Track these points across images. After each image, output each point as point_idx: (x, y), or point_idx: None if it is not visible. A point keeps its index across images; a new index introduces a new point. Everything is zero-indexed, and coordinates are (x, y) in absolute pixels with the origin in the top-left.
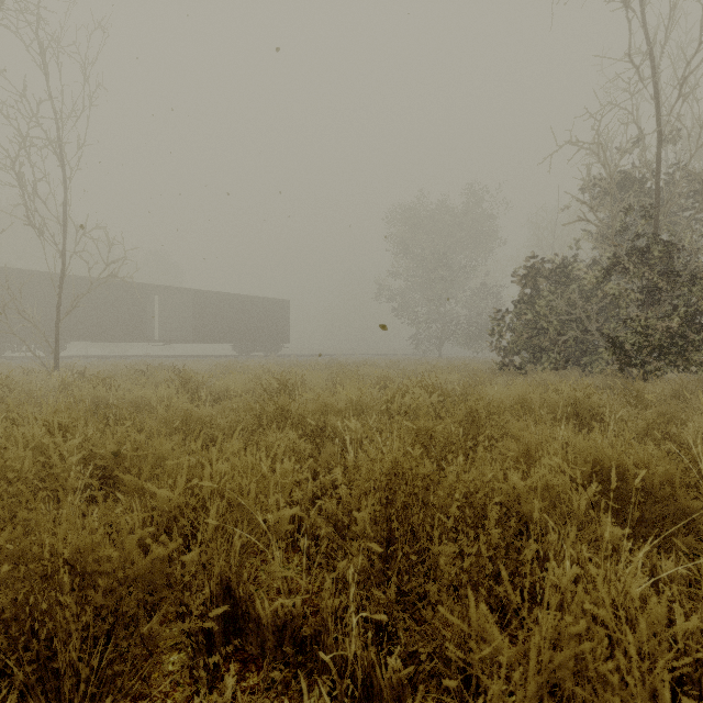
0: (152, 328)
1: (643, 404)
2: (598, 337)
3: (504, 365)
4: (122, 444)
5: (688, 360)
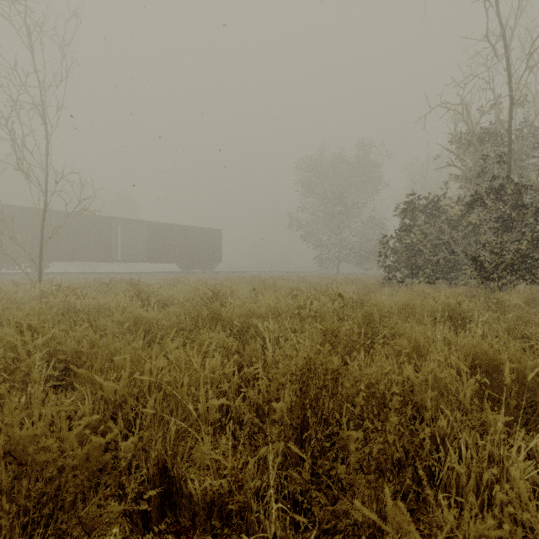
0: (116, 251)
1: (501, 310)
2: (462, 257)
3: (389, 279)
4: (81, 342)
5: (534, 275)
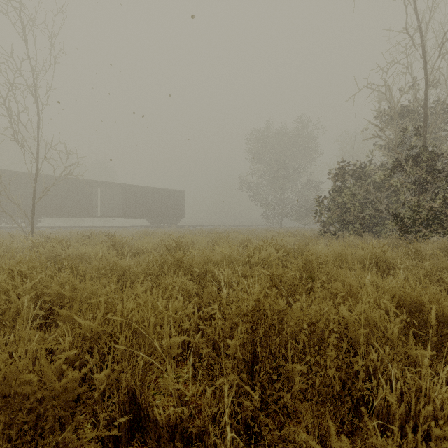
0: (96, 209)
1: (419, 258)
2: (385, 214)
3: (324, 232)
4: (64, 285)
5: (445, 229)
